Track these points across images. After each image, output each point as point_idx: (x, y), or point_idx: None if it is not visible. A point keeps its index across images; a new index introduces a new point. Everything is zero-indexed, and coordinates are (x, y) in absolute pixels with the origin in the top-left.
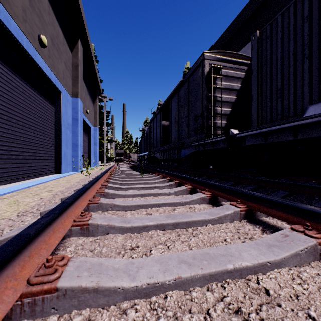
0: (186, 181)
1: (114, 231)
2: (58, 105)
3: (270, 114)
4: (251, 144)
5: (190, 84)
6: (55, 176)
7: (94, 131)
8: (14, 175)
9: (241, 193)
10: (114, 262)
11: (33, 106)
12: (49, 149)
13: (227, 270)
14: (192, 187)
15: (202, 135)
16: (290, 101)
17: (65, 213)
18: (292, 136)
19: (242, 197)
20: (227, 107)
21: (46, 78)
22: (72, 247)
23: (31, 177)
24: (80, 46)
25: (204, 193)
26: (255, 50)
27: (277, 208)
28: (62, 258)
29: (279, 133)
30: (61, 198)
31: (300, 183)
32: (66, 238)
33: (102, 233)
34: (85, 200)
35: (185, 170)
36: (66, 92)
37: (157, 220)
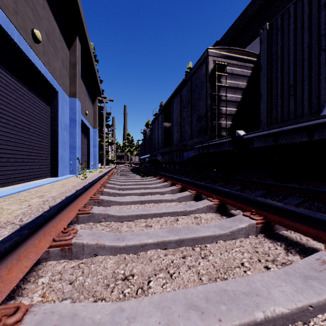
0: (190, 186)
1: (104, 252)
2: (54, 105)
3: (280, 112)
4: (260, 146)
5: (193, 83)
6: (51, 179)
7: (94, 133)
8: (4, 179)
9: (255, 202)
10: (94, 309)
11: (26, 105)
12: (44, 151)
13: (256, 321)
14: (197, 193)
15: (206, 136)
16: (304, 98)
17: (41, 230)
18: (307, 136)
19: (257, 207)
20: (232, 107)
21: (41, 76)
22: (46, 277)
23: (24, 181)
24: (78, 44)
25: (211, 200)
26: (264, 44)
27: (303, 222)
28: (15, 310)
29: (292, 133)
30: (49, 207)
31: (316, 189)
32: (42, 263)
33: (88, 255)
34: (73, 210)
35: (188, 173)
36: (63, 91)
37: (158, 237)
